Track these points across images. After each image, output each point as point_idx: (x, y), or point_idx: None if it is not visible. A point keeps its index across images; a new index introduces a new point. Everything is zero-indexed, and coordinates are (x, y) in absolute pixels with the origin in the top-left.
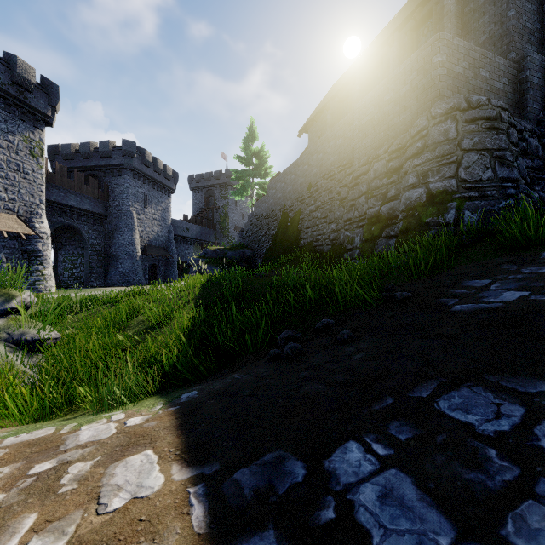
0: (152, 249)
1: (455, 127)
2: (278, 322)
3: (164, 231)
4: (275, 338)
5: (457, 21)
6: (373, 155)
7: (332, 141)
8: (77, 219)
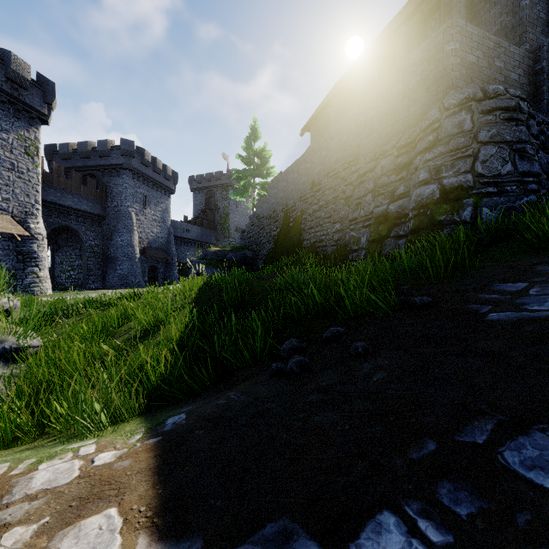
0: (152, 250)
1: (470, 118)
2: (280, 329)
3: (164, 232)
4: (277, 348)
5: (467, 12)
6: (380, 151)
7: (336, 138)
8: (74, 220)
